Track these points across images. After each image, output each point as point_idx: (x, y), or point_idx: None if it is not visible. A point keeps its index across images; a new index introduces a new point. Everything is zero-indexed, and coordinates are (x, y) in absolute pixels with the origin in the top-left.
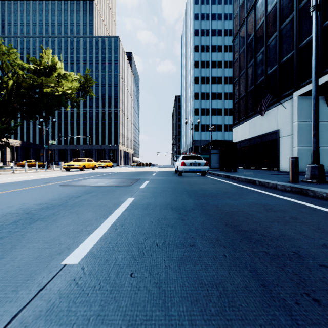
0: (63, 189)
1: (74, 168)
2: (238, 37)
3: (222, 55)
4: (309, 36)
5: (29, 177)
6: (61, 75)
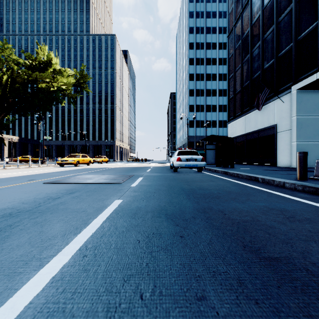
0: (45, 188)
1: (67, 163)
2: (233, 32)
3: (217, 52)
4: (309, 27)
5: (18, 173)
6: (56, 71)
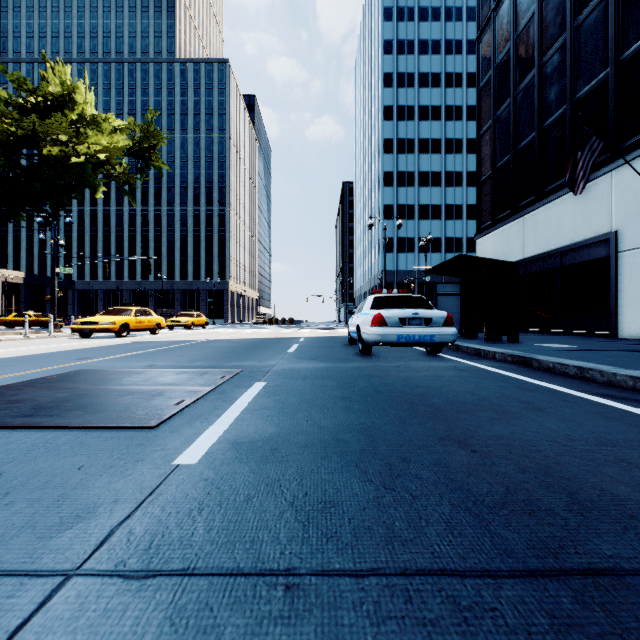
0: None
1: (97, 330)
2: (490, 29)
3: (442, 94)
4: None
5: None
6: (84, 117)
